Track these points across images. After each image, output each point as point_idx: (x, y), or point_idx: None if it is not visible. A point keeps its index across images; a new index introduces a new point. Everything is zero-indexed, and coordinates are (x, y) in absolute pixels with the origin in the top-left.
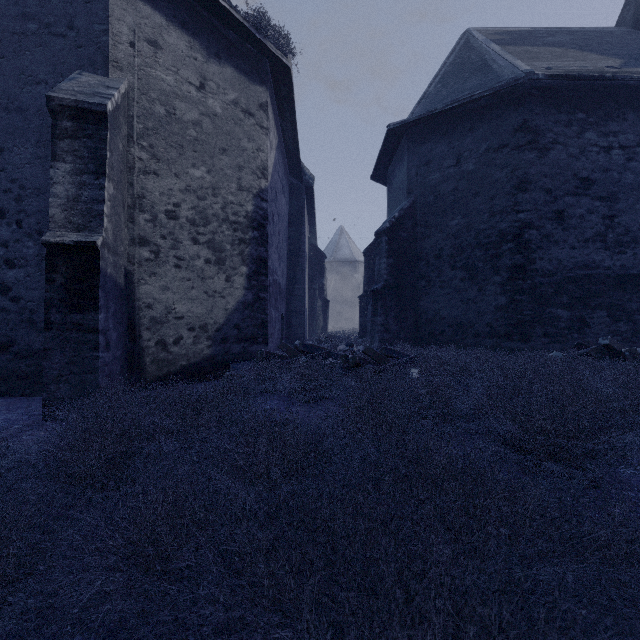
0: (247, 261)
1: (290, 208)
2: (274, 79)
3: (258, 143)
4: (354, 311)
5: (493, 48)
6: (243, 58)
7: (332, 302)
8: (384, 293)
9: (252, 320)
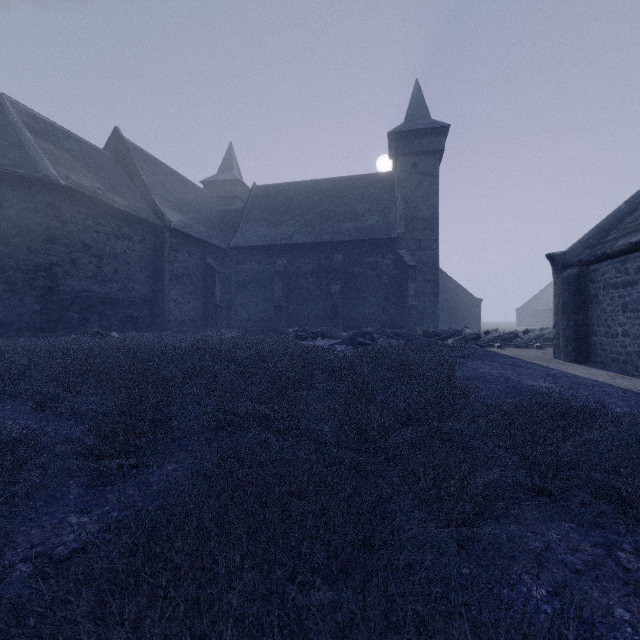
0: None
1: None
2: None
3: None
4: None
5: (28, 136)
6: None
7: None
8: None
9: None
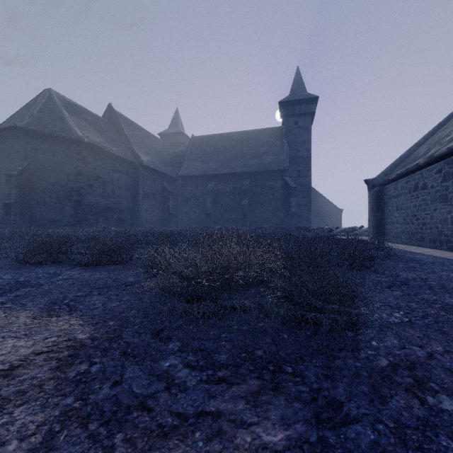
0: None
1: None
2: None
3: None
4: None
5: (66, 113)
6: None
7: None
8: (15, 205)
9: None
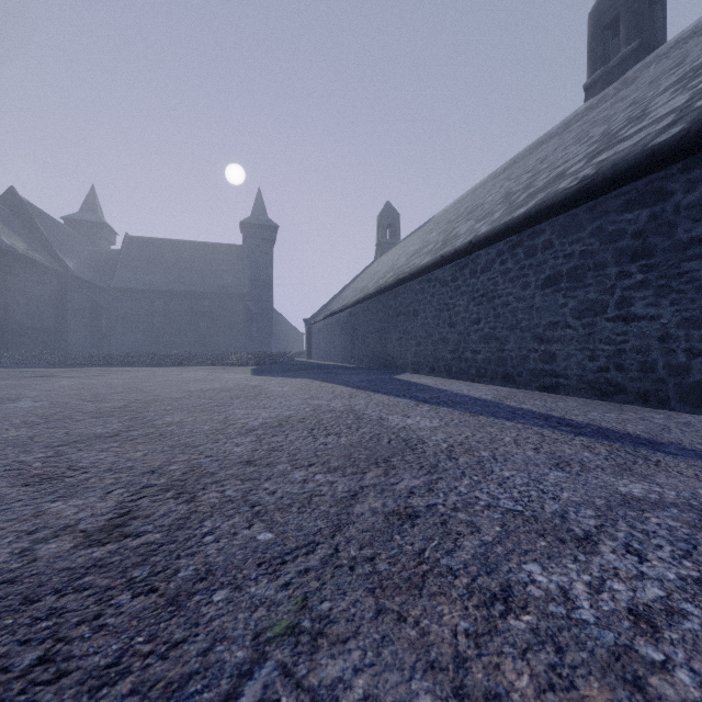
0: None
1: None
2: None
3: None
4: None
5: None
6: None
7: None
8: None
9: None
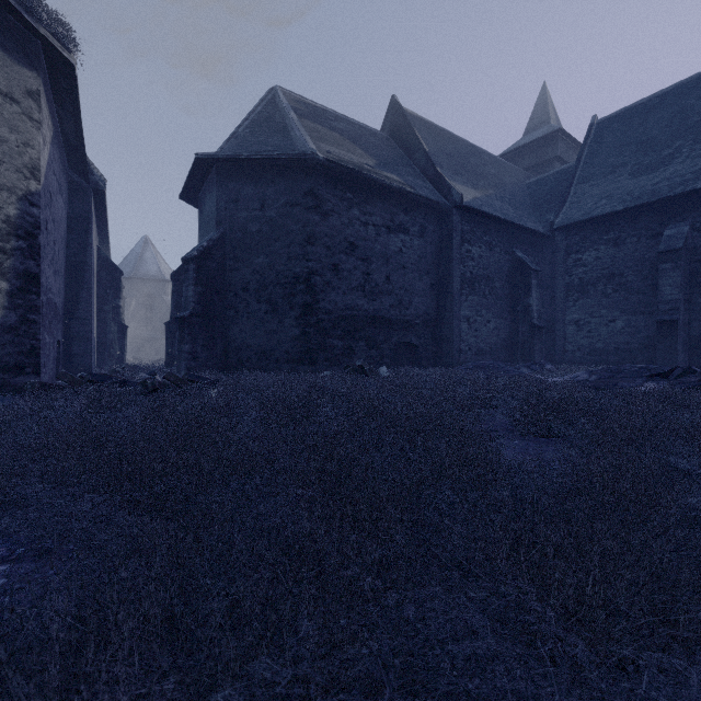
0: (8, 275)
1: (70, 210)
2: (49, 64)
3: (26, 136)
4: (163, 339)
5: (292, 116)
6: (2, 29)
7: (133, 328)
8: (192, 321)
9: (16, 346)
